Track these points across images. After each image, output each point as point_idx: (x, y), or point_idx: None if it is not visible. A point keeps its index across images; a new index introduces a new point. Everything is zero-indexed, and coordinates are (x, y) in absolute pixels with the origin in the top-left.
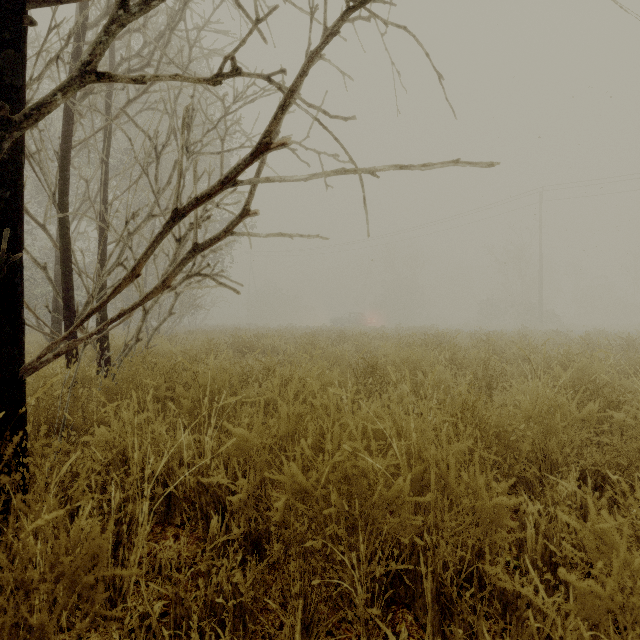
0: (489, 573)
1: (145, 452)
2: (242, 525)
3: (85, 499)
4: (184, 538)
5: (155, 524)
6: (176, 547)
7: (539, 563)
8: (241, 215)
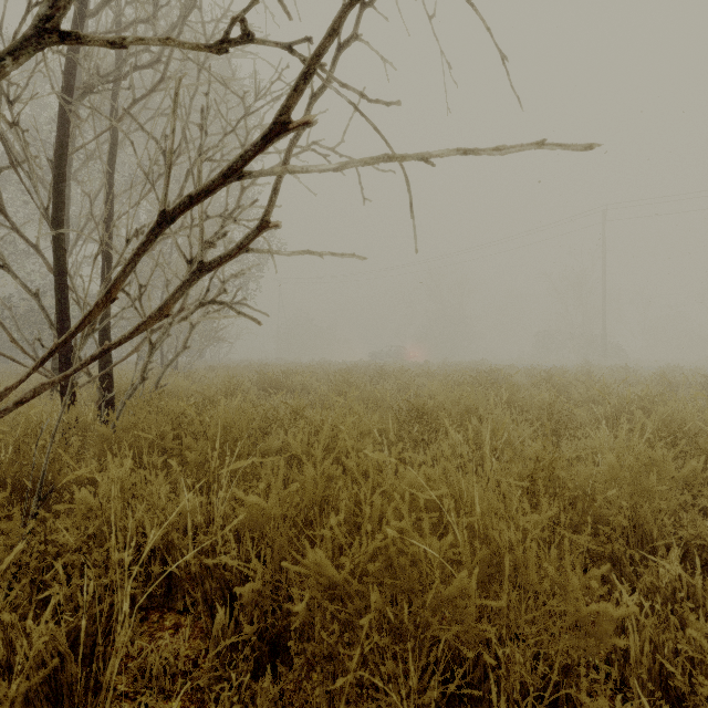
0: (586, 706)
1: (140, 520)
2: (255, 621)
3: (57, 585)
4: (186, 629)
5: (152, 609)
6: (174, 643)
7: (649, 685)
8: (259, 228)
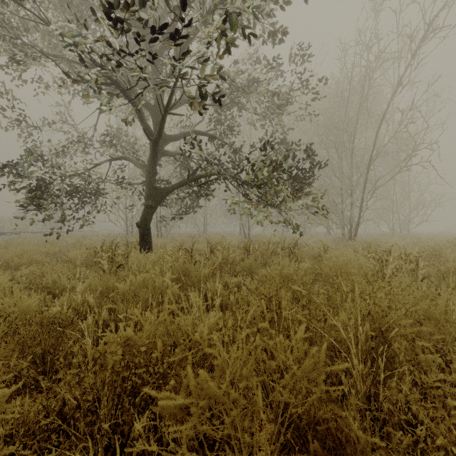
0: None
1: None
2: None
3: None
4: None
5: None
6: None
7: None
8: (422, 220)
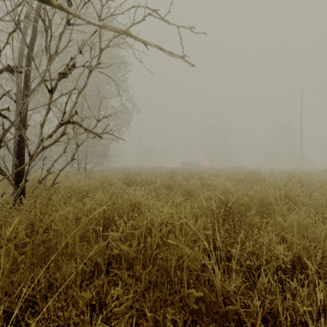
0: None
1: None
2: None
3: None
4: None
5: None
6: None
7: None
8: None
